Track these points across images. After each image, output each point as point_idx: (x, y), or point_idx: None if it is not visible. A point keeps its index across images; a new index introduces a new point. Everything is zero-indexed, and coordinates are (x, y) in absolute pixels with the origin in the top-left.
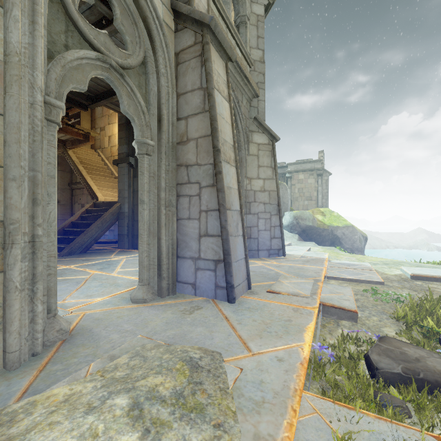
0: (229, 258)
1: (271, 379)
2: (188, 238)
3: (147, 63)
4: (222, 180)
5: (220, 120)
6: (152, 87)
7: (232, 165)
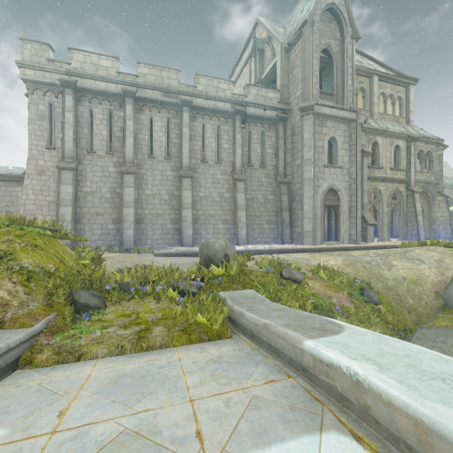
0: (418, 234)
1: None
2: (409, 230)
3: (400, 199)
4: (417, 220)
5: (417, 208)
6: (401, 203)
7: (420, 216)
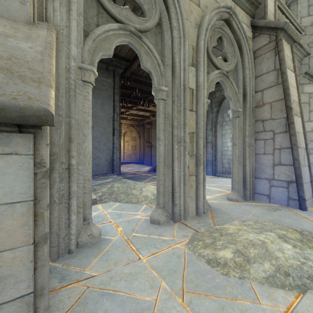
0: (301, 180)
1: None
2: (263, 166)
3: (237, 64)
4: (294, 128)
5: (290, 87)
6: (240, 77)
7: (298, 116)
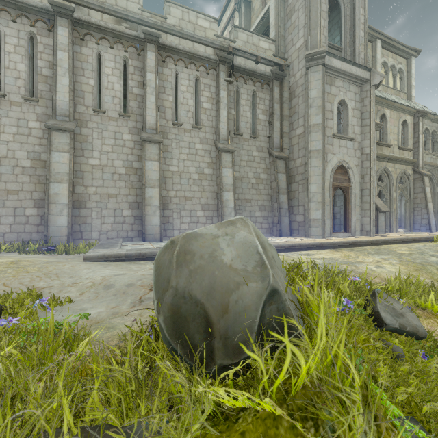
0: (430, 223)
1: (437, 234)
2: (417, 219)
3: (407, 184)
4: (428, 207)
5: (427, 193)
6: (408, 188)
7: (430, 202)
